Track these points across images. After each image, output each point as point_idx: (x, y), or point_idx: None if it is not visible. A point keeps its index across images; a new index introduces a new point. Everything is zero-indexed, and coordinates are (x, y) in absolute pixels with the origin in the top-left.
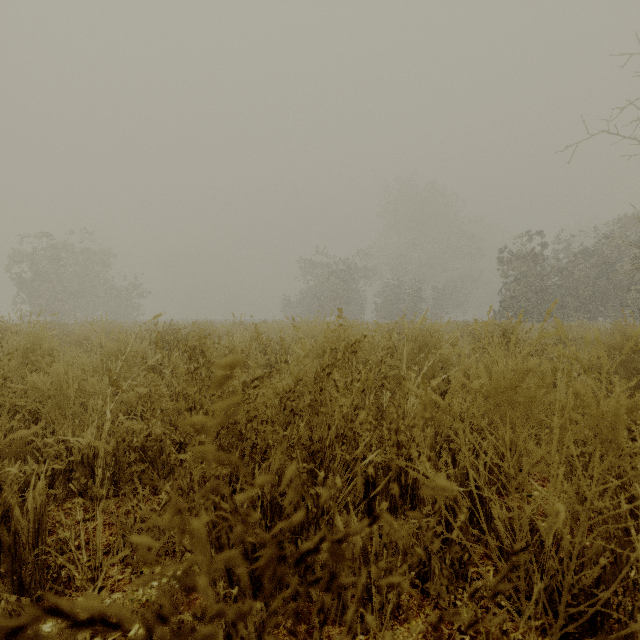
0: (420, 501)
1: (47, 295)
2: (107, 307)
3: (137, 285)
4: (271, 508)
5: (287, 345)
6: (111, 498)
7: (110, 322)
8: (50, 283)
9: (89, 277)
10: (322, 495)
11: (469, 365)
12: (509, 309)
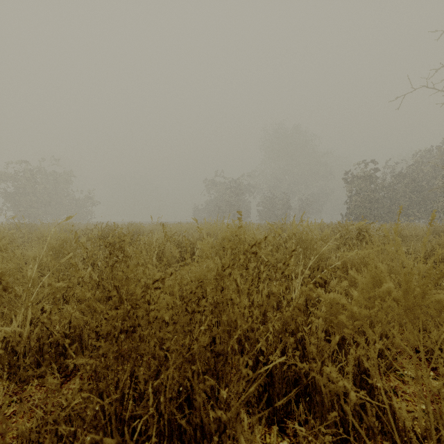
0: (316, 393)
1: (25, 204)
2: (69, 213)
3: (90, 197)
4: (168, 426)
5: (195, 241)
6: (4, 405)
7: (66, 223)
8: (28, 195)
9: (56, 191)
10: (223, 400)
11: (345, 259)
12: (352, 214)
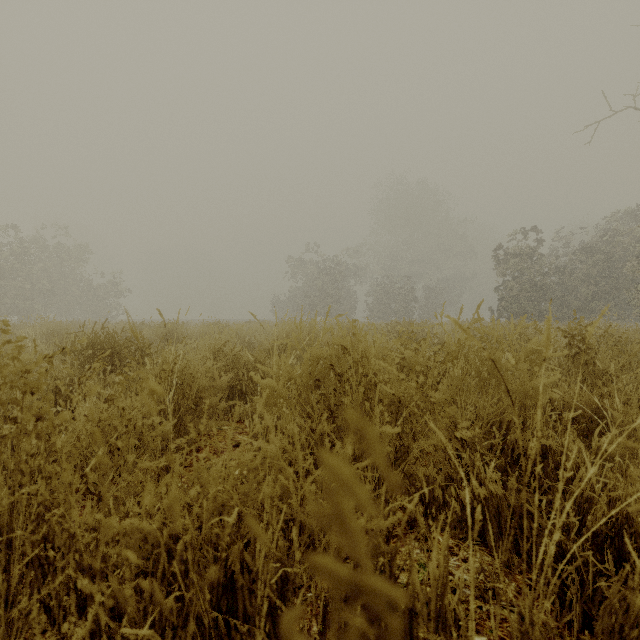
0: None
1: (13, 293)
2: (83, 306)
3: (116, 283)
4: None
5: (263, 355)
6: None
7: (58, 322)
8: (17, 280)
9: (63, 274)
10: None
11: None
12: (508, 309)
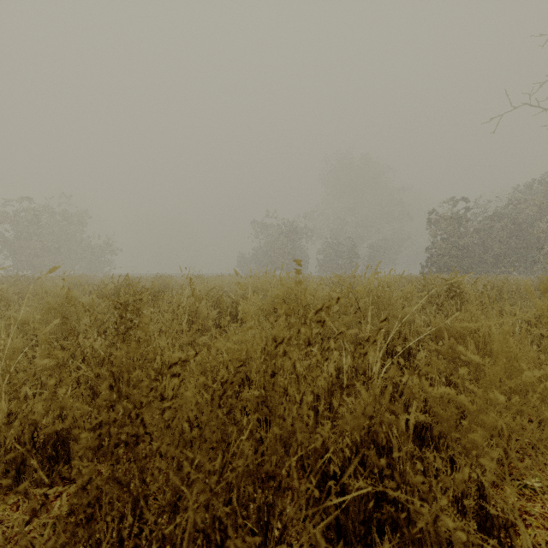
0: (409, 523)
1: (28, 252)
2: (83, 262)
3: (110, 243)
4: None
5: (238, 298)
6: None
7: (77, 276)
8: (31, 241)
9: (67, 236)
10: None
11: (439, 325)
12: (435, 264)
